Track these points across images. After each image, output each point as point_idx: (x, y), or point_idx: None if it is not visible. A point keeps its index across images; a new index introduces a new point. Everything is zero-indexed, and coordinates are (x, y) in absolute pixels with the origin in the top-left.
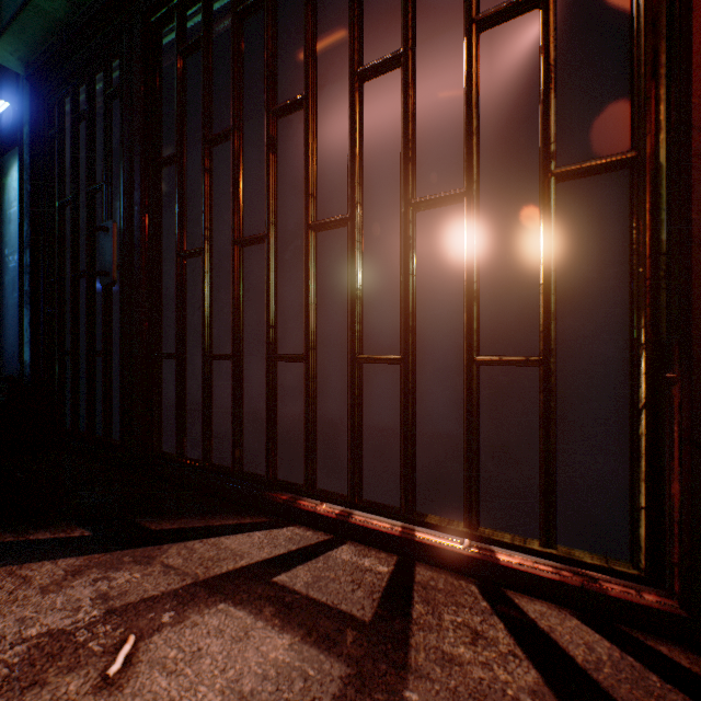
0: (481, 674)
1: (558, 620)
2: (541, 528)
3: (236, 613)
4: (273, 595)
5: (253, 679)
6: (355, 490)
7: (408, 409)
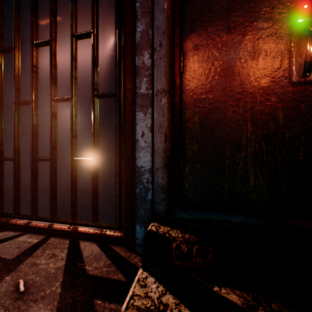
0: (43, 266)
1: (89, 246)
2: (92, 217)
3: None
4: None
5: None
6: (33, 212)
7: (52, 178)
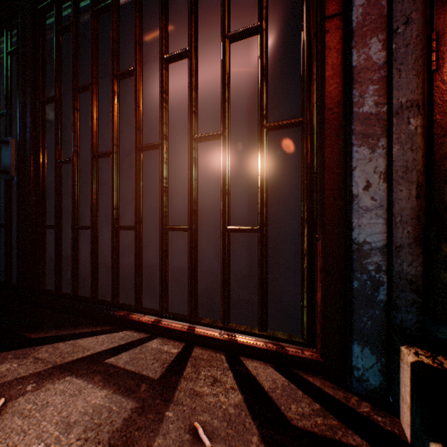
0: (211, 399)
1: (262, 369)
2: (259, 321)
3: (76, 381)
4: (102, 369)
5: (78, 415)
6: (163, 306)
7: (192, 257)
